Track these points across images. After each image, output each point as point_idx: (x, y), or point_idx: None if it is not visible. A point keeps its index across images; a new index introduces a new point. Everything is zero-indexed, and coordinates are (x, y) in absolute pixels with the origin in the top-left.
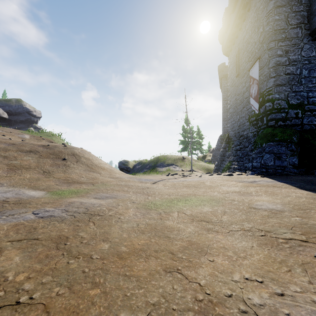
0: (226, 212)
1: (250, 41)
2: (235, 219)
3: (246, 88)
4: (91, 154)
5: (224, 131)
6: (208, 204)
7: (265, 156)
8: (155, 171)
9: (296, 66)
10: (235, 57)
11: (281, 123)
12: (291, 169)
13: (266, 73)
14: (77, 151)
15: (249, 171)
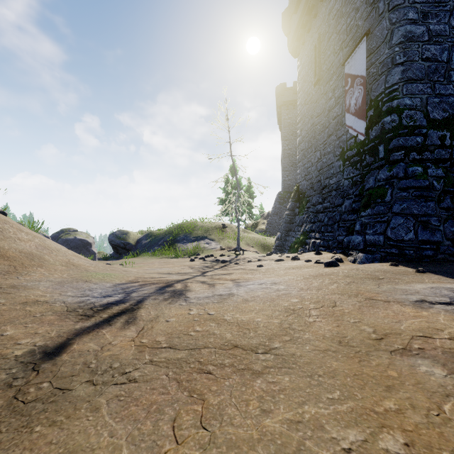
0: None
1: (344, 11)
2: None
3: (335, 100)
4: None
5: (285, 186)
6: None
7: (395, 221)
8: (174, 249)
9: (441, 45)
10: (313, 51)
11: (415, 156)
12: (451, 248)
13: (386, 57)
14: None
15: (358, 252)
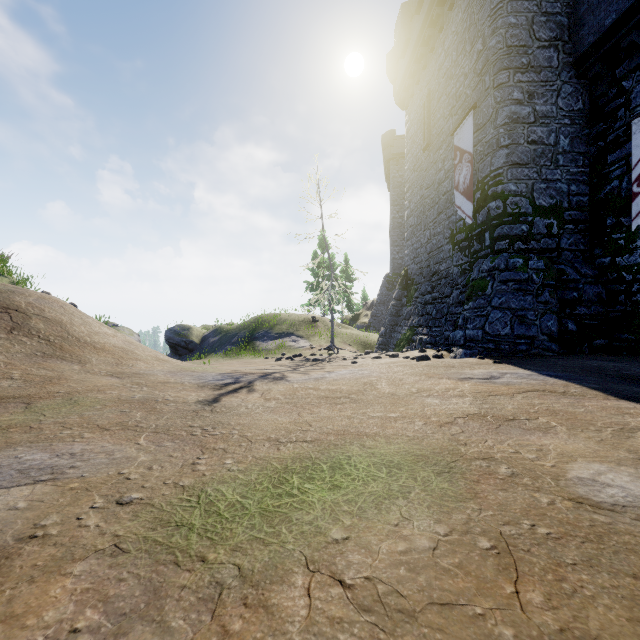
0: (512, 543)
1: (453, 72)
2: (600, 624)
3: (444, 173)
4: (71, 310)
5: (395, 267)
6: (417, 486)
7: (494, 316)
8: (252, 348)
9: (548, 127)
10: (422, 109)
11: (521, 246)
12: (545, 342)
13: (491, 137)
14: (22, 301)
15: (459, 348)
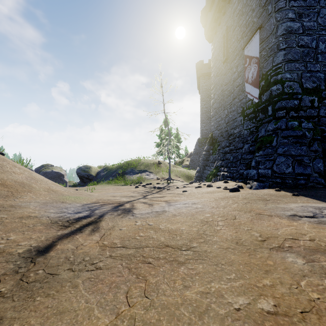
0: None
1: (244, 11)
2: None
3: (238, 74)
4: None
5: (203, 134)
6: None
7: (279, 160)
8: (124, 179)
9: (311, 36)
10: (222, 38)
11: (293, 114)
12: (317, 178)
13: (273, 44)
14: None
15: (253, 181)
